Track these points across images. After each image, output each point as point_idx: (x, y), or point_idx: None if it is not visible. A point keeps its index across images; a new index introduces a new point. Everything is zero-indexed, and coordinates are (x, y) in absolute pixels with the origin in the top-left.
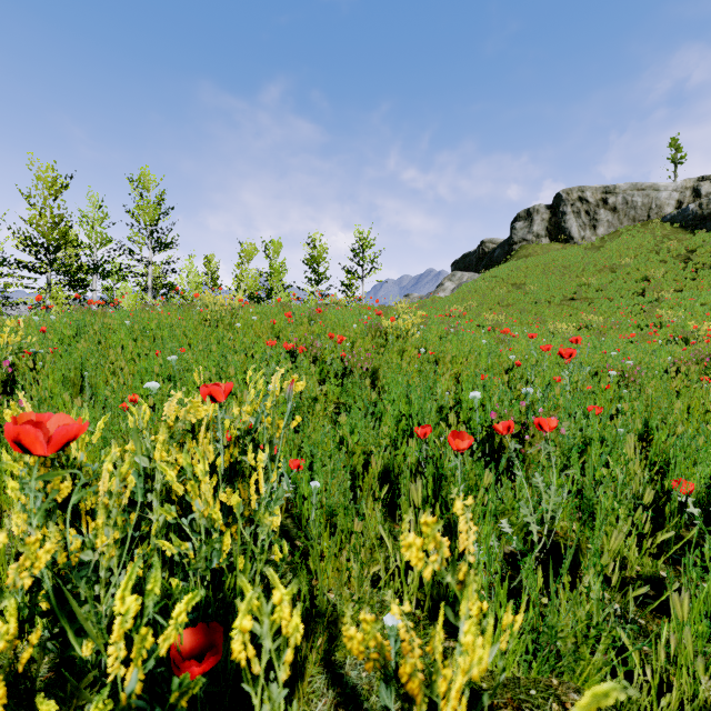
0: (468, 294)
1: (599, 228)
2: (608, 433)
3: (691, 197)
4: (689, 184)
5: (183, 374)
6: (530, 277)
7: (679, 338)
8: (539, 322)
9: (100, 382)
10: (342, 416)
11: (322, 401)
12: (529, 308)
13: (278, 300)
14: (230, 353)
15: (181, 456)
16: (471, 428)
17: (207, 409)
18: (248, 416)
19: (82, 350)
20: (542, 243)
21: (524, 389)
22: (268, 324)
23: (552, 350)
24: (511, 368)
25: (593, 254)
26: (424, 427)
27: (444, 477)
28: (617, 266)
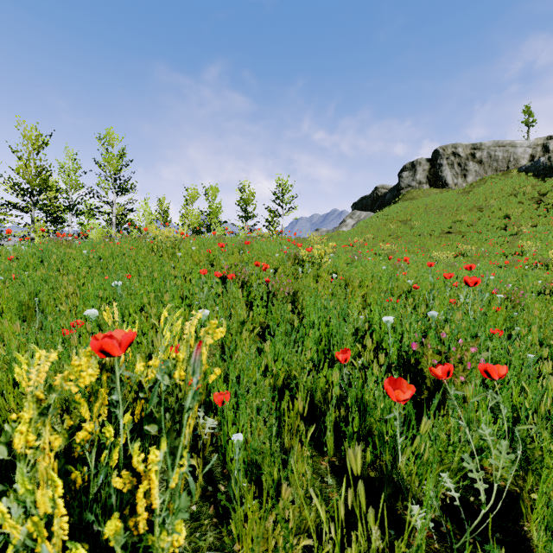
0: (365, 229)
1: (468, 176)
2: (516, 358)
3: (541, 152)
4: (540, 142)
5: (125, 299)
6: (414, 215)
7: (539, 264)
8: (423, 251)
9: (49, 307)
10: (267, 342)
11: (249, 324)
12: (414, 239)
13: (213, 233)
14: (171, 279)
15: (56, 437)
16: (383, 348)
17: (91, 375)
18: (154, 372)
19: (41, 276)
20: (424, 189)
21: (430, 313)
22: (204, 253)
23: (438, 274)
24: (409, 290)
25: (464, 197)
26: (345, 352)
27: (371, 412)
28: (483, 206)
